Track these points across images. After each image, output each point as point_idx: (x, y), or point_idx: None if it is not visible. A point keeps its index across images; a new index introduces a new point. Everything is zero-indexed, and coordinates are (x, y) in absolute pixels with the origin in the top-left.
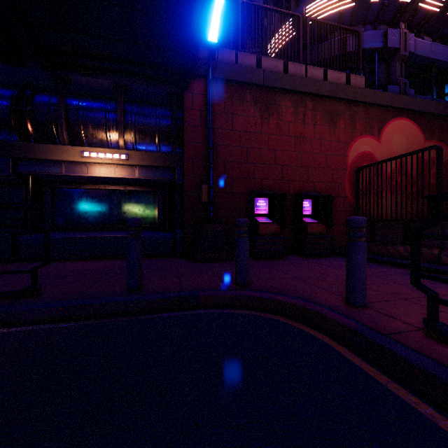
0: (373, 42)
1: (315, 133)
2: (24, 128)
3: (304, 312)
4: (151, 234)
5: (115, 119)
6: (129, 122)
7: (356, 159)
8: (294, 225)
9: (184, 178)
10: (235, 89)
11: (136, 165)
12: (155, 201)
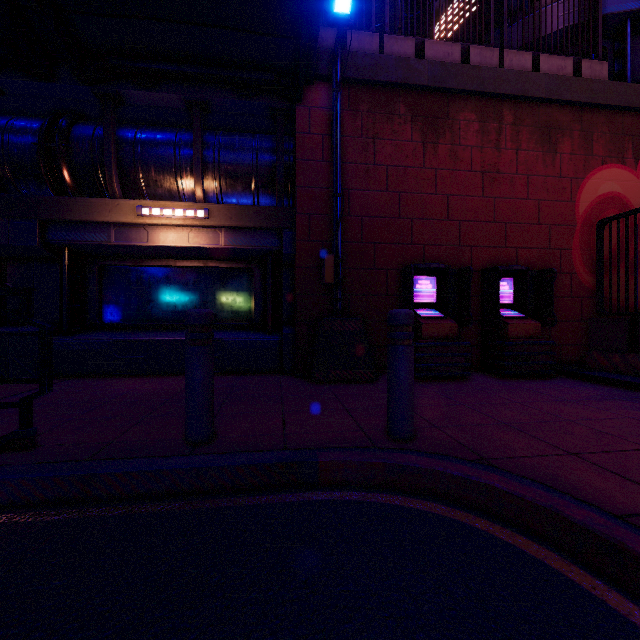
0: (623, 1)
1: (518, 164)
2: (59, 176)
3: (555, 523)
4: (244, 337)
5: (189, 156)
6: (211, 159)
7: (593, 207)
8: (481, 321)
9: (296, 245)
10: (379, 97)
11: (220, 227)
12: (251, 285)
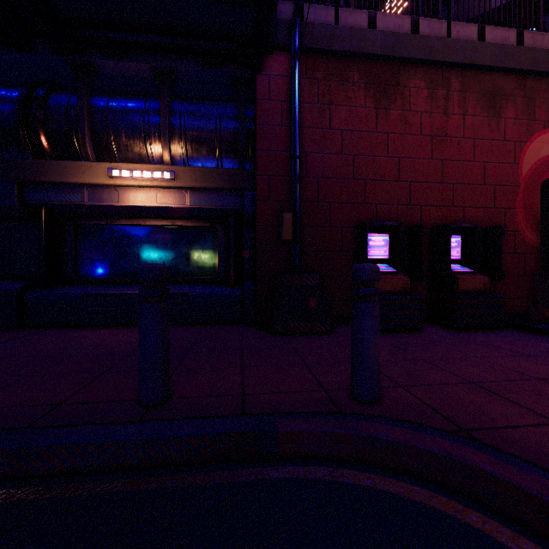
0: None
1: (465, 128)
2: (37, 141)
3: None
4: (208, 290)
5: (157, 122)
6: (177, 125)
7: (536, 169)
8: (430, 276)
9: (256, 204)
10: (335, 66)
11: (186, 188)
12: (215, 242)
